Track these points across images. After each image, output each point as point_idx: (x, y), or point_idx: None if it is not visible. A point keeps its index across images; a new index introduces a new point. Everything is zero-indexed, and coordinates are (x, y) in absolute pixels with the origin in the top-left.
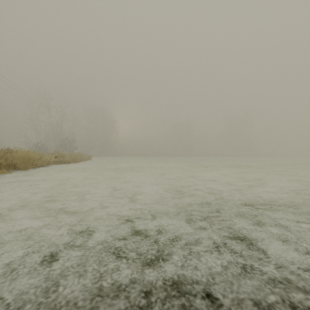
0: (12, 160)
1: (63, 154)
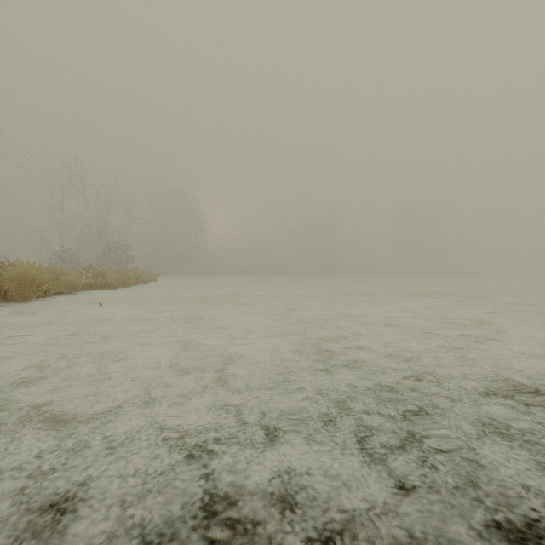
0: (1, 282)
1: (103, 271)
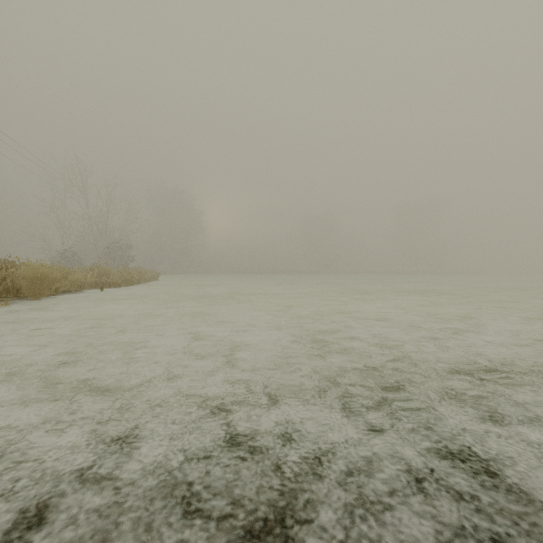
0: (13, 280)
1: (108, 270)
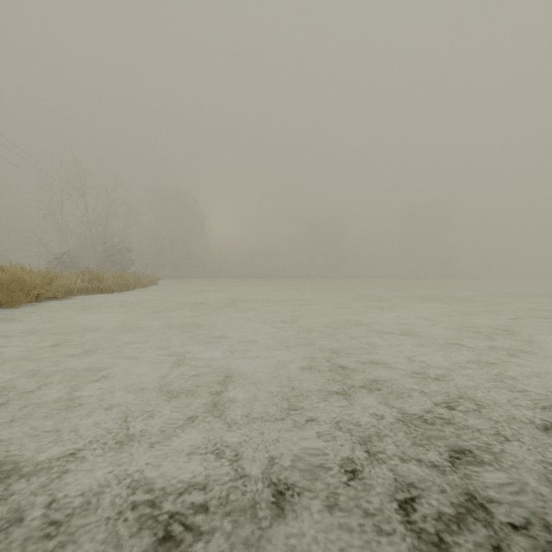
0: None
1: (101, 274)
